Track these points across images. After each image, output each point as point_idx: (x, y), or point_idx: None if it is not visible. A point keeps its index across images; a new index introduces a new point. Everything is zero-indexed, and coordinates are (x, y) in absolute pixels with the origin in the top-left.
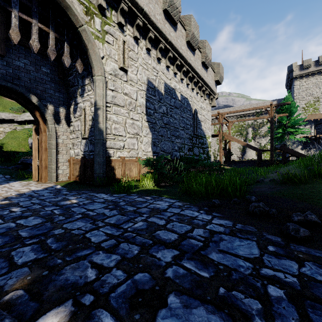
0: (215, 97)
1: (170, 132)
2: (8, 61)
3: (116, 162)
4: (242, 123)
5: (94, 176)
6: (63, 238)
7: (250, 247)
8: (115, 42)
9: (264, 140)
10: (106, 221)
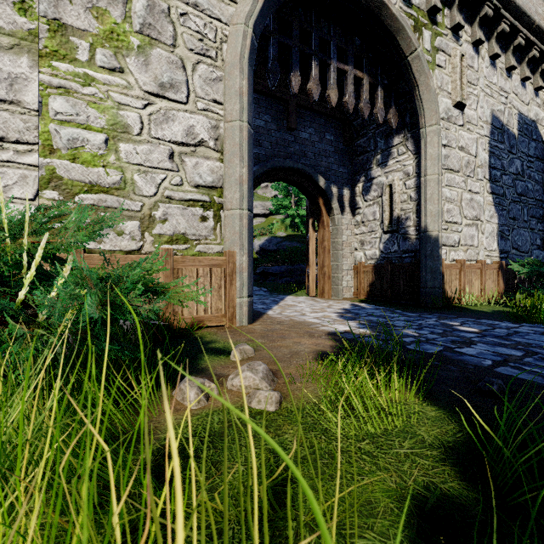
0: None
1: (528, 210)
2: (295, 135)
3: (452, 269)
4: None
5: (421, 292)
6: None
7: None
8: (448, 62)
9: None
10: None
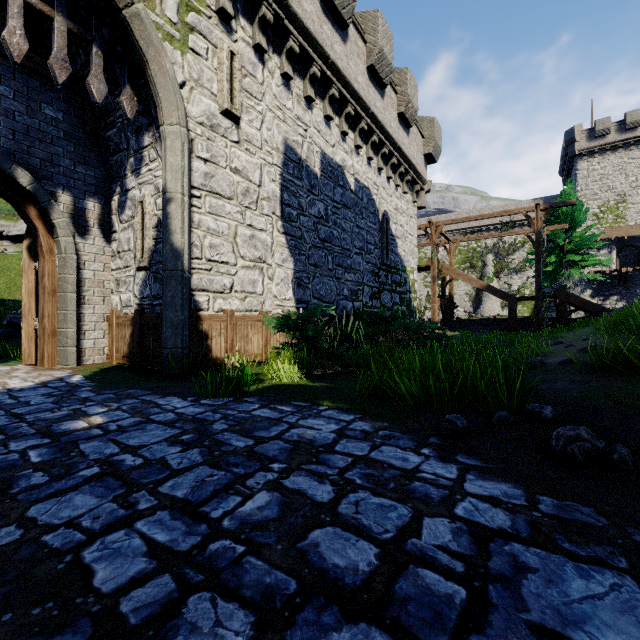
0: (424, 189)
1: (334, 258)
2: None
3: (215, 322)
4: (474, 245)
5: (162, 355)
6: (2, 569)
7: (631, 606)
8: (213, 53)
9: (518, 278)
10: (165, 488)
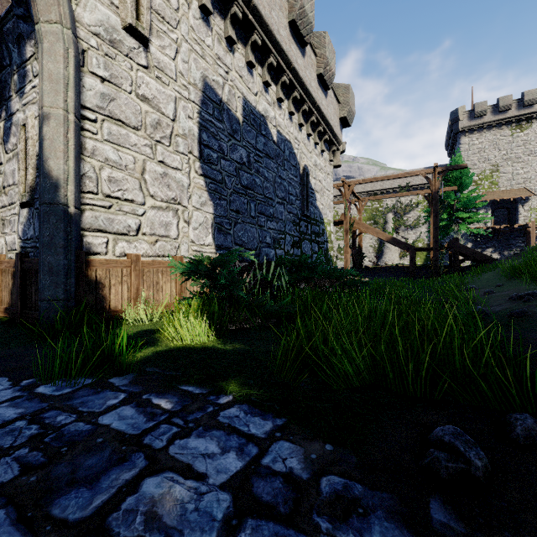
0: (339, 150)
1: (256, 206)
2: None
3: (114, 268)
4: (377, 205)
5: (38, 308)
6: None
7: None
8: None
9: (412, 233)
10: None
